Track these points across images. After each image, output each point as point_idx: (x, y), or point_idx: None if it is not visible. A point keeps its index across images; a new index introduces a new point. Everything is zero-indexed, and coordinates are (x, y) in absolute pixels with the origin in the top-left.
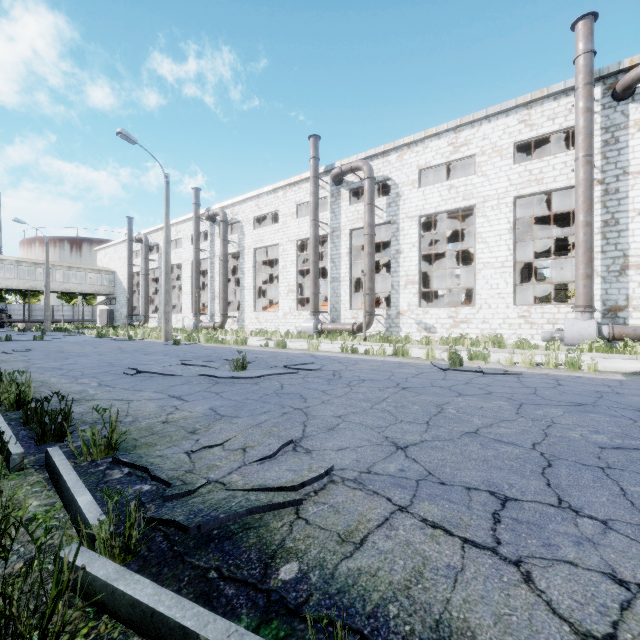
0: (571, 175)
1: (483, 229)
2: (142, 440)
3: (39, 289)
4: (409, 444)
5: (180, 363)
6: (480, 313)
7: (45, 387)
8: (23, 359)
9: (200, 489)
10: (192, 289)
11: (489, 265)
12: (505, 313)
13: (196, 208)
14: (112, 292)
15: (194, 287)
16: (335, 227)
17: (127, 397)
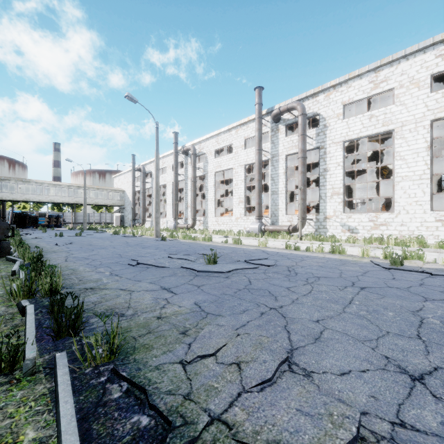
0: None
1: (401, 148)
2: (140, 340)
3: (80, 203)
4: (422, 372)
5: (167, 256)
6: (398, 217)
7: (74, 275)
8: (66, 250)
9: (203, 433)
10: (173, 201)
11: (407, 178)
12: (422, 217)
13: (175, 146)
14: (123, 204)
15: (174, 200)
16: (274, 154)
17: (129, 287)
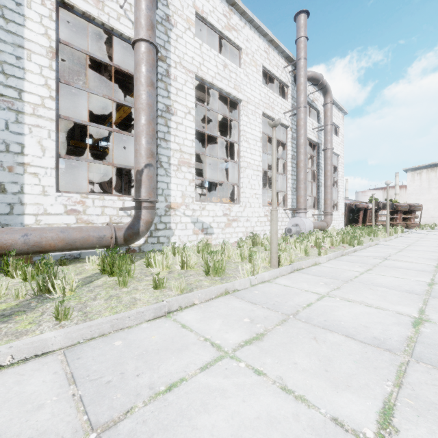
0: (283, 116)
1: (247, 129)
2: None
3: None
4: None
5: None
6: (245, 211)
7: None
8: None
9: None
10: None
11: (250, 165)
12: (259, 212)
13: None
14: None
15: None
16: None
17: None
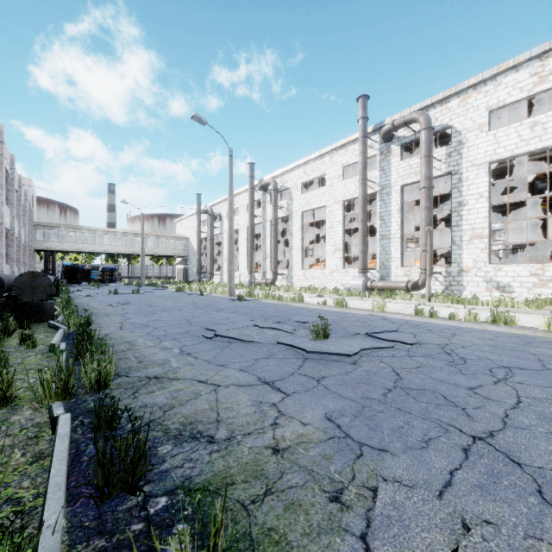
0: None
1: None
2: (257, 515)
3: (138, 253)
4: None
5: (252, 324)
6: None
7: (131, 352)
8: (121, 313)
9: None
10: (247, 250)
11: None
12: None
13: (251, 180)
14: (186, 254)
15: (249, 248)
16: (384, 184)
17: (211, 377)
